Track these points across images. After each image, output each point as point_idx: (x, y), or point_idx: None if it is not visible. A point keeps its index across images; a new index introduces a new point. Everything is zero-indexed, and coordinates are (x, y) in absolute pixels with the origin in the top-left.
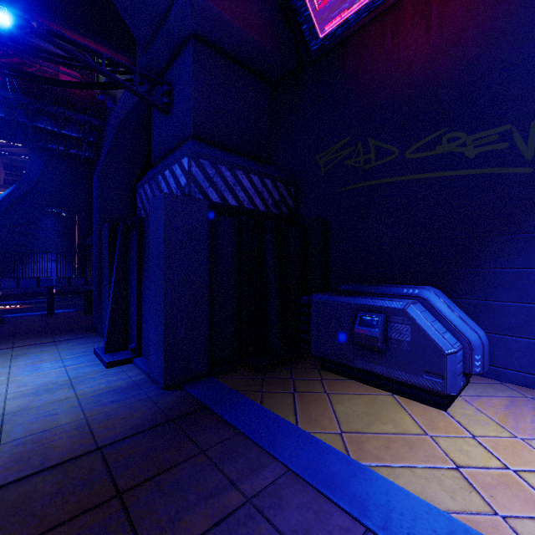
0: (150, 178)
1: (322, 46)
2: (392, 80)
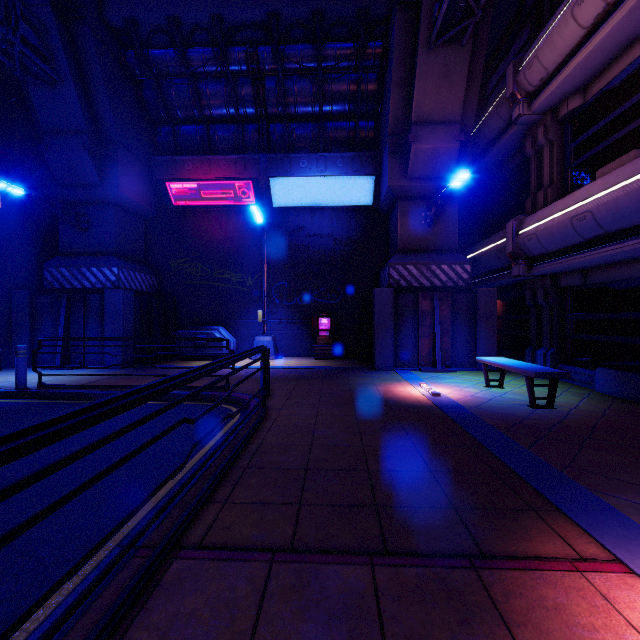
0: (69, 266)
1: (174, 207)
2: (208, 242)
